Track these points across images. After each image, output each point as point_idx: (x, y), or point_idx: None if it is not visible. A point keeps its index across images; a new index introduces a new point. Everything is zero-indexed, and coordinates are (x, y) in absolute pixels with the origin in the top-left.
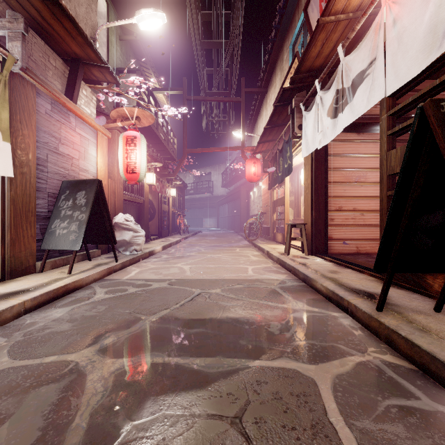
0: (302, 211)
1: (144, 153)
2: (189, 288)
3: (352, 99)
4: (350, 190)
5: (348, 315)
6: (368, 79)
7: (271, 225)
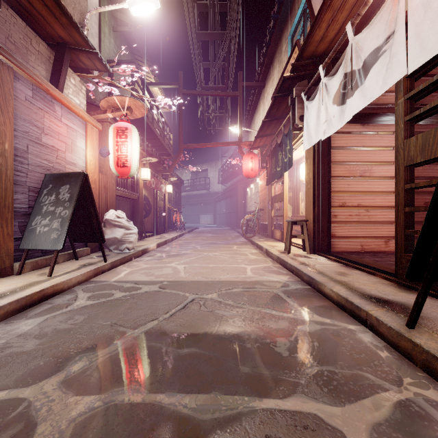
0: (301, 207)
1: (136, 145)
2: (182, 293)
3: (363, 81)
4: (354, 184)
5: (366, 328)
6: (384, 57)
7: (269, 222)
